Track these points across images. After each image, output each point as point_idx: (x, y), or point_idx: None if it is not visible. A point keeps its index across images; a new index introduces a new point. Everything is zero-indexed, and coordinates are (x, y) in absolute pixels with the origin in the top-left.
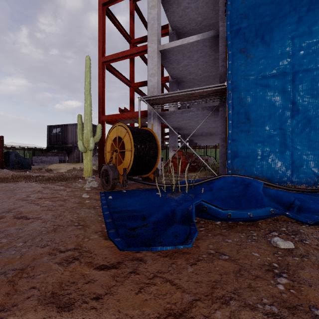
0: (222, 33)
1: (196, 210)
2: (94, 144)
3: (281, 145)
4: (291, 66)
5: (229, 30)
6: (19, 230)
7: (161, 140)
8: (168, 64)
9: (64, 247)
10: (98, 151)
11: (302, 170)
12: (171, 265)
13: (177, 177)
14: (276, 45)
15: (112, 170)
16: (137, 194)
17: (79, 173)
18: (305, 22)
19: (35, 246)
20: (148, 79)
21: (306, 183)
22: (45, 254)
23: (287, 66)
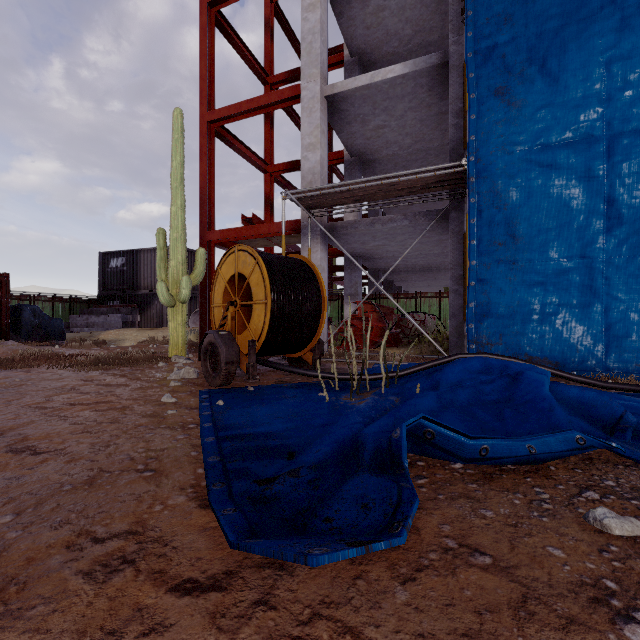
0: (455, 57)
1: (409, 438)
2: (194, 289)
3: (584, 291)
4: (605, 123)
5: (471, 50)
6: (12, 482)
7: (329, 282)
8: (342, 125)
9: (104, 529)
10: (200, 304)
11: (630, 344)
12: (354, 582)
13: (363, 360)
14: (573, 78)
15: (226, 345)
16: (278, 396)
17: (161, 349)
18: (636, 29)
19: (39, 524)
20: (302, 156)
21: (637, 372)
22: (58, 547)
23: (596, 123)
